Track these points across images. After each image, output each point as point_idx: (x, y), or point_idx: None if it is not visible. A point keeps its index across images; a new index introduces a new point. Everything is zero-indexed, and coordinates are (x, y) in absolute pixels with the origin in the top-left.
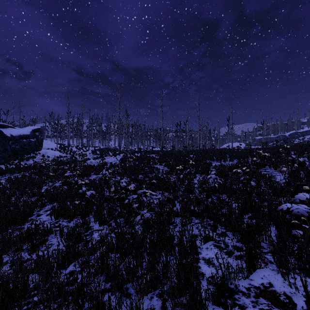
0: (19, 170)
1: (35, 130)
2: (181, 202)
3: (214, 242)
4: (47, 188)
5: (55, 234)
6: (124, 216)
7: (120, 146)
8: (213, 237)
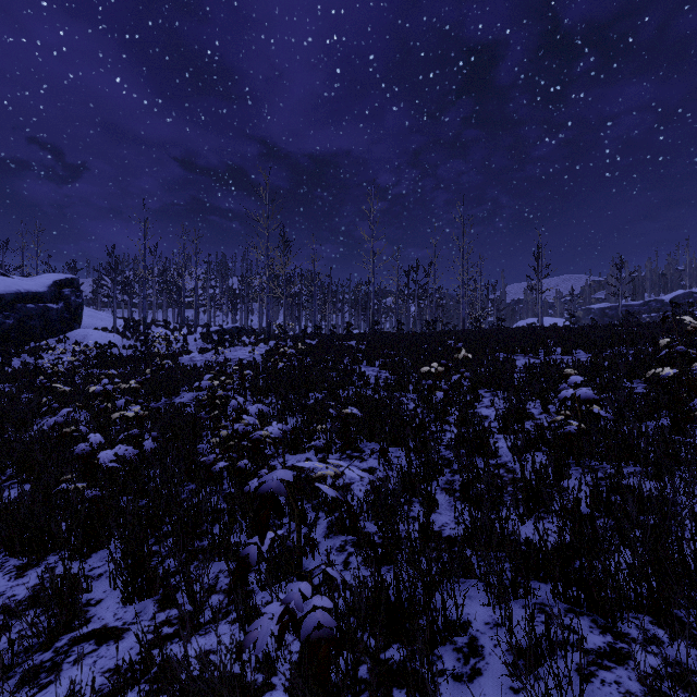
0: None
1: (62, 283)
2: (462, 496)
3: None
4: (38, 429)
5: None
6: (229, 560)
7: (269, 322)
8: None
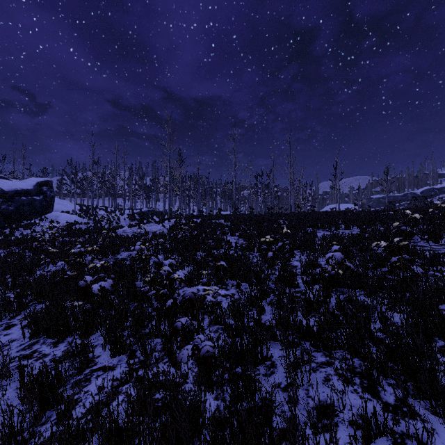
0: (5, 243)
1: (42, 183)
2: (276, 306)
3: (391, 442)
4: (41, 273)
5: (10, 379)
6: (162, 336)
7: (171, 208)
8: (386, 424)
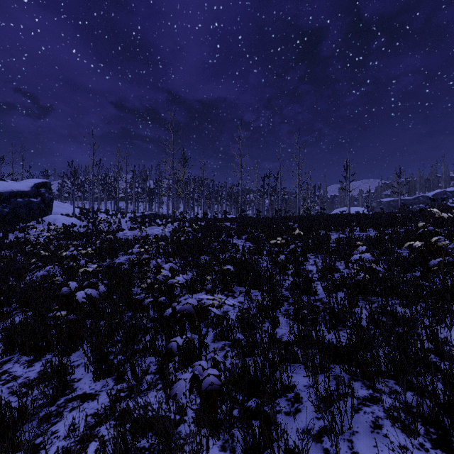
0: None
1: (40, 185)
2: (294, 318)
3: None
4: (30, 279)
5: None
6: (157, 355)
7: (174, 210)
8: None
